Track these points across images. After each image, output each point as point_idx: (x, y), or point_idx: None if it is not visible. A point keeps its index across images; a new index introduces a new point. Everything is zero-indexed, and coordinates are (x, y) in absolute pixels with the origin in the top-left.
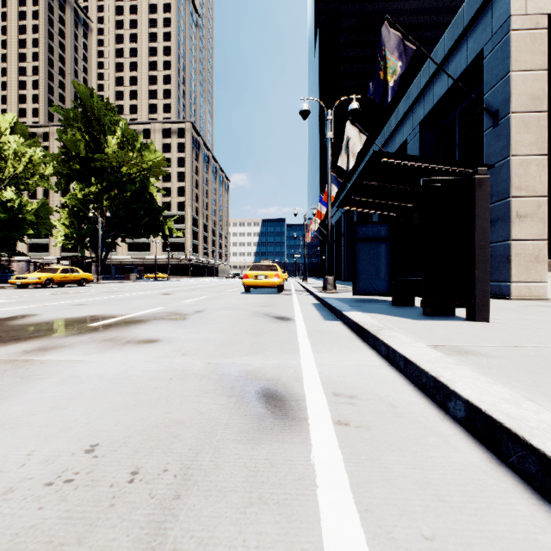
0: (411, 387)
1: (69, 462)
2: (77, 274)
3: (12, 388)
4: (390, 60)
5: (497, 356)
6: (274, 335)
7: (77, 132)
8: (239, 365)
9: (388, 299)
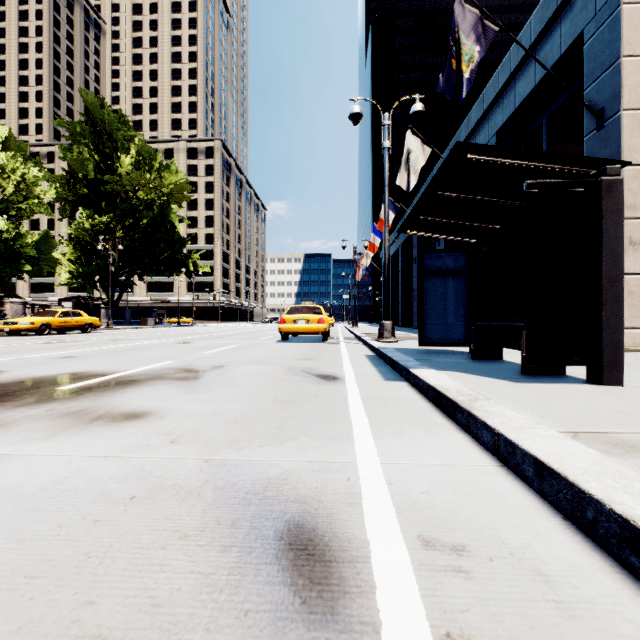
0: (560, 522)
1: None
2: (81, 318)
3: None
4: (465, 45)
5: None
6: (315, 405)
7: (83, 149)
8: (256, 465)
9: (463, 350)
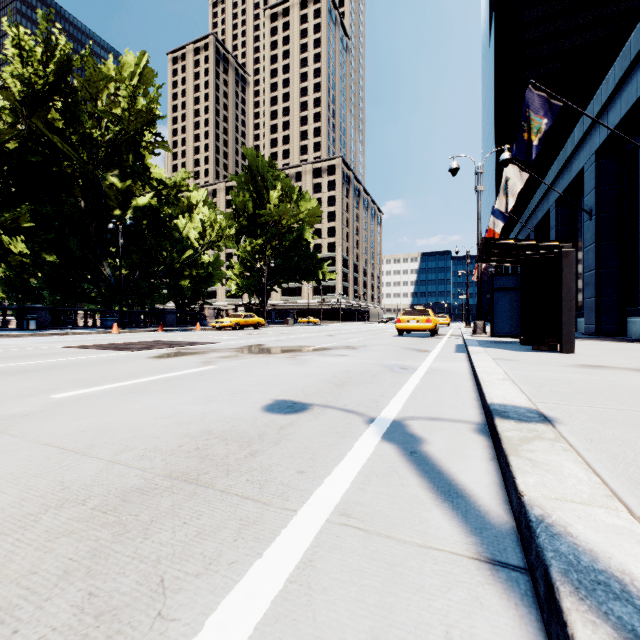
0: (469, 370)
1: (343, 371)
2: (254, 319)
3: (305, 362)
4: (534, 121)
5: (522, 361)
6: (413, 356)
7: (246, 192)
8: (391, 363)
9: None
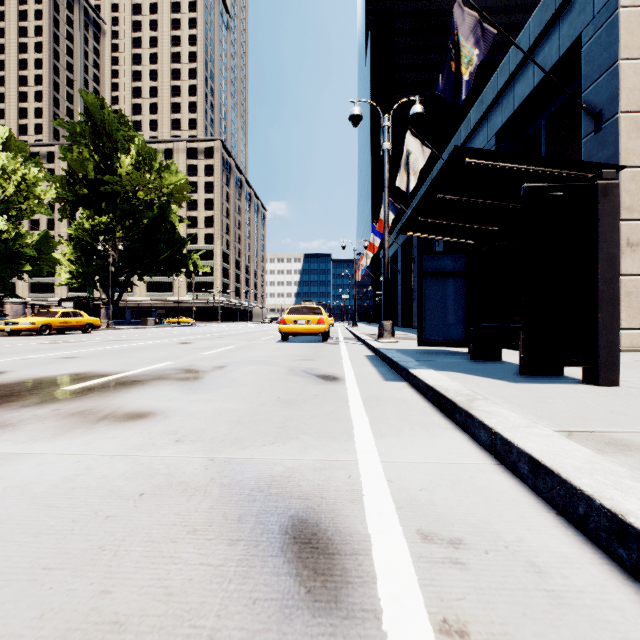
0: (554, 517)
1: None
2: (81, 318)
3: None
4: (464, 48)
5: None
6: (316, 405)
7: (84, 149)
8: (260, 464)
9: (463, 350)
